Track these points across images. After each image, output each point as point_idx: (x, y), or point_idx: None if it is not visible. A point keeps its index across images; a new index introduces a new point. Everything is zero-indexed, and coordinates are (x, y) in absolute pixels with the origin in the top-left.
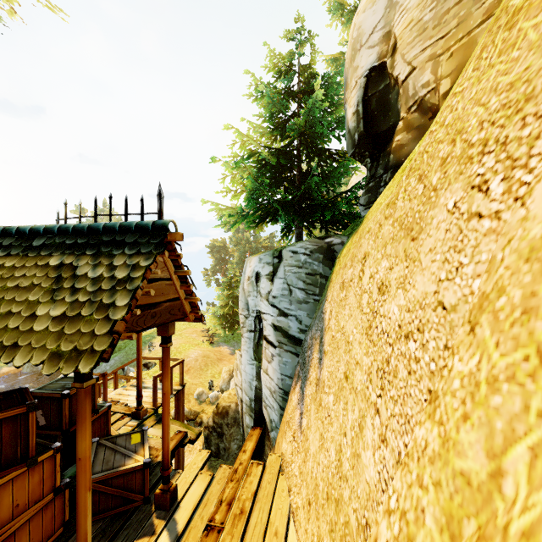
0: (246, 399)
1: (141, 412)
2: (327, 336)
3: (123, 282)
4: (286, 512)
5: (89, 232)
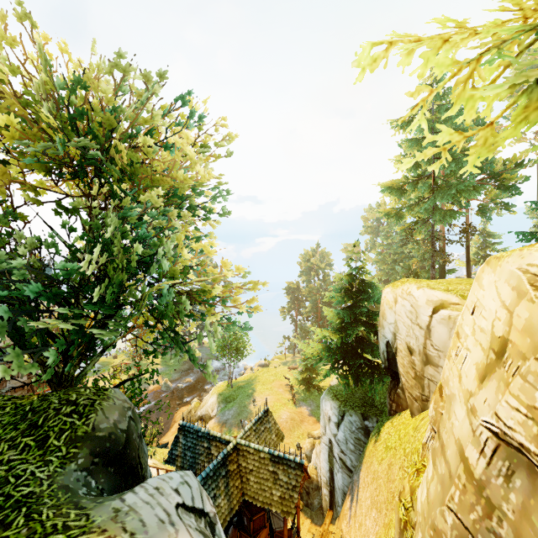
0: (323, 479)
1: None
2: (359, 494)
3: (294, 487)
4: None
5: (278, 457)
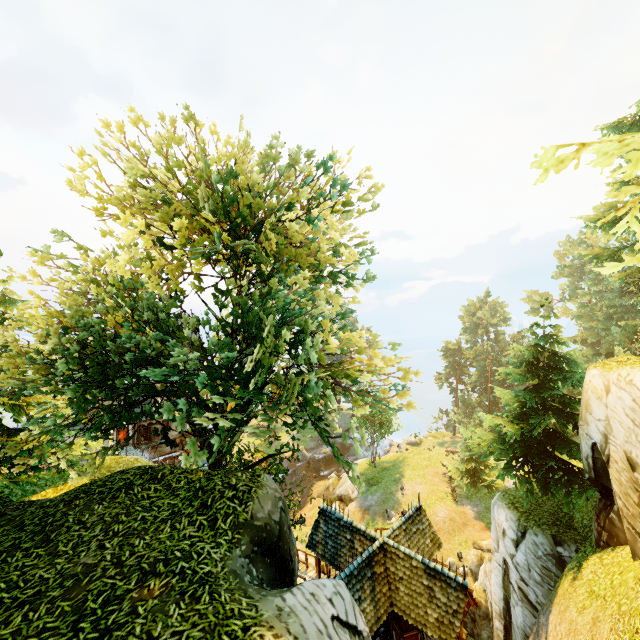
0: (495, 607)
1: None
2: None
3: (455, 612)
4: None
5: (435, 570)
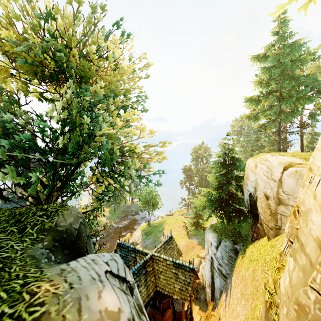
0: (207, 282)
1: None
2: (231, 291)
3: (189, 283)
4: None
5: (178, 264)
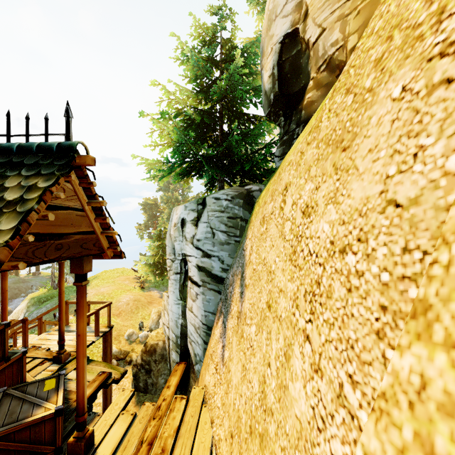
0: (172, 336)
1: (62, 356)
2: (248, 270)
3: (12, 204)
4: (209, 445)
5: None
